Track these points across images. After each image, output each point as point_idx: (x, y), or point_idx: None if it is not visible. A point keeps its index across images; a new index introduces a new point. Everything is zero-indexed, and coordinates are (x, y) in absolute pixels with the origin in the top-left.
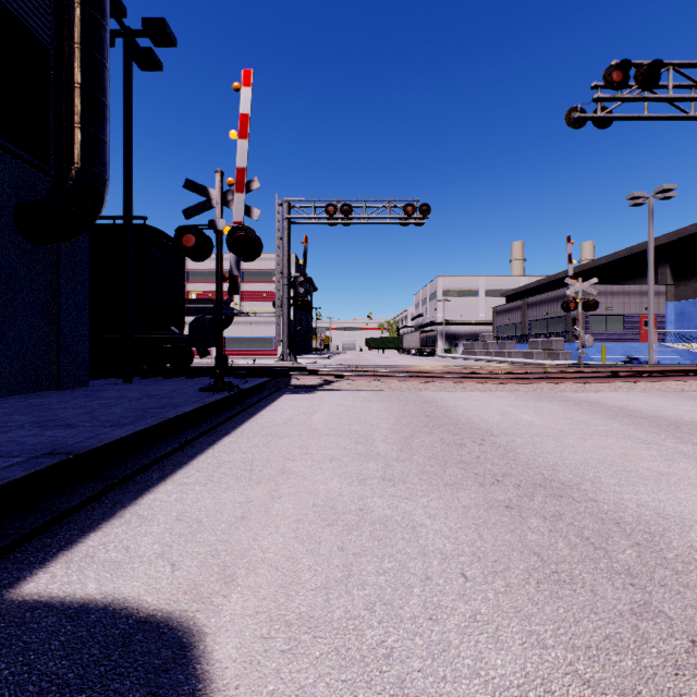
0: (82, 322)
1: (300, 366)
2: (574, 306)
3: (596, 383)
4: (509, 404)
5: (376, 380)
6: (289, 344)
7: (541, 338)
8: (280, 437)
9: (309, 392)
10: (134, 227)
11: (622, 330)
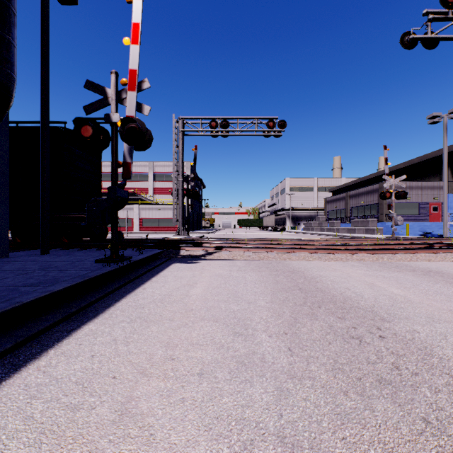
0: (0, 203)
1: (189, 239)
2: (389, 195)
3: (424, 254)
4: (367, 274)
5: (248, 251)
6: (183, 223)
7: (360, 219)
8: (149, 323)
9: (194, 261)
10: (55, 128)
11: (417, 213)
